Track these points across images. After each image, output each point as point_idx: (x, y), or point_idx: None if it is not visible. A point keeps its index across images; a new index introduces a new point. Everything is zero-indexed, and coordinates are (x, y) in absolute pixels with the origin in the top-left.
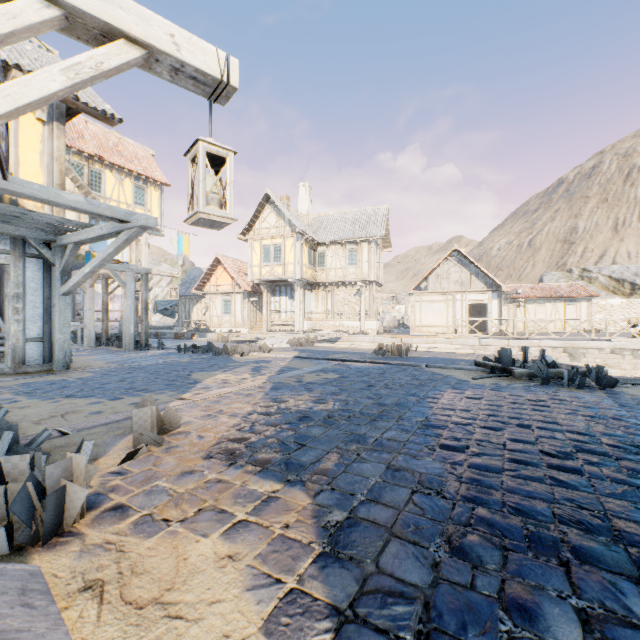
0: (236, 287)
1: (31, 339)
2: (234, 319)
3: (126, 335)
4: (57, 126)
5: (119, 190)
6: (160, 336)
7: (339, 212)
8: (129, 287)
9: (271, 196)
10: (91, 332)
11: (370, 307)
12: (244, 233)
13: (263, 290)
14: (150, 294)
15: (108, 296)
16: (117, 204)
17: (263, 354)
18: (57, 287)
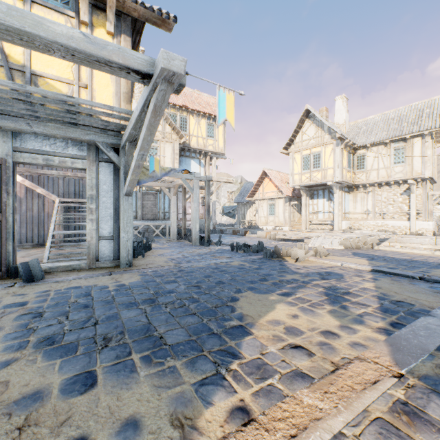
0: (279, 193)
1: (103, 237)
2: (277, 219)
3: (193, 232)
4: (124, 38)
5: (197, 128)
6: (223, 232)
7: (379, 114)
8: (195, 192)
9: (311, 110)
10: (174, 229)
11: (423, 206)
12: (286, 147)
13: (302, 194)
14: (221, 203)
15: (185, 202)
16: (196, 138)
17: (322, 260)
18: (121, 188)
